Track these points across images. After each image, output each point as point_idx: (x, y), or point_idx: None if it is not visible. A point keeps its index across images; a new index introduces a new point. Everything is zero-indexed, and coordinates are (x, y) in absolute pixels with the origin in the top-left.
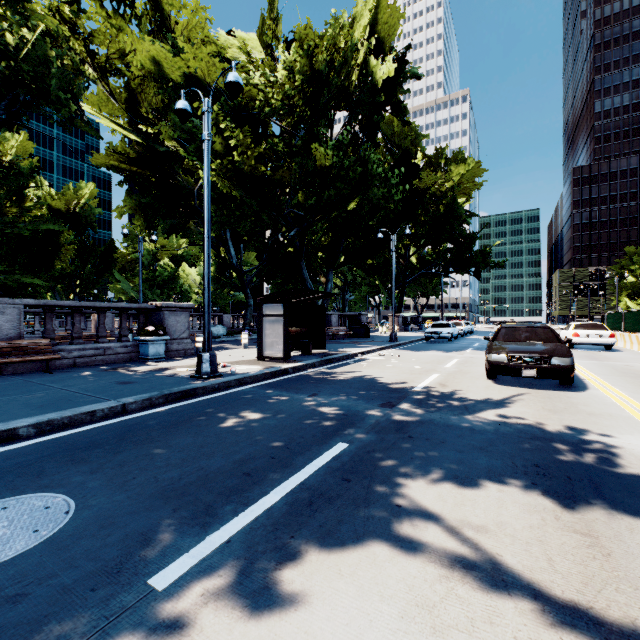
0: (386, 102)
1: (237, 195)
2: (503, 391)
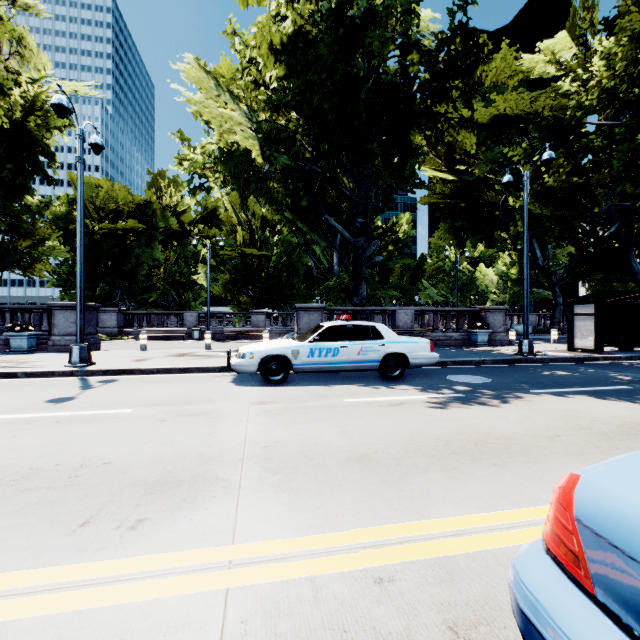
0: None
1: (546, 212)
2: None
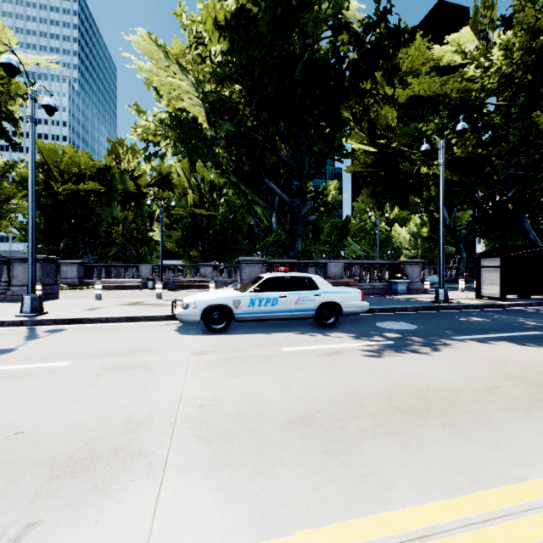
0: None
1: (455, 178)
2: None
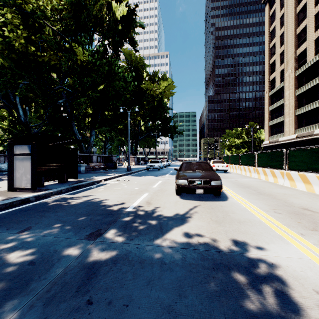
0: (125, 35)
1: (5, 62)
2: (186, 205)
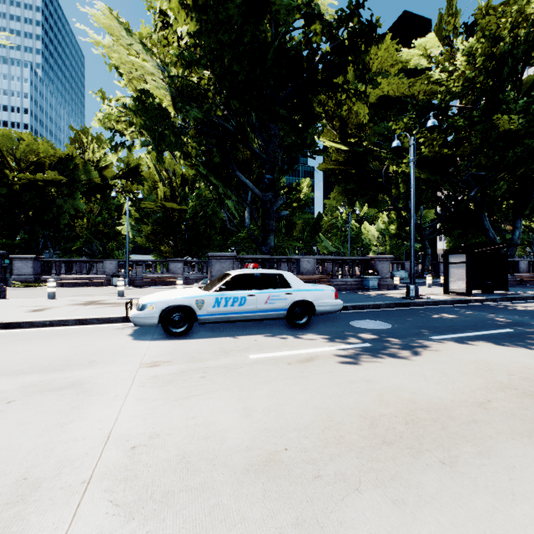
0: None
1: (423, 176)
2: None
